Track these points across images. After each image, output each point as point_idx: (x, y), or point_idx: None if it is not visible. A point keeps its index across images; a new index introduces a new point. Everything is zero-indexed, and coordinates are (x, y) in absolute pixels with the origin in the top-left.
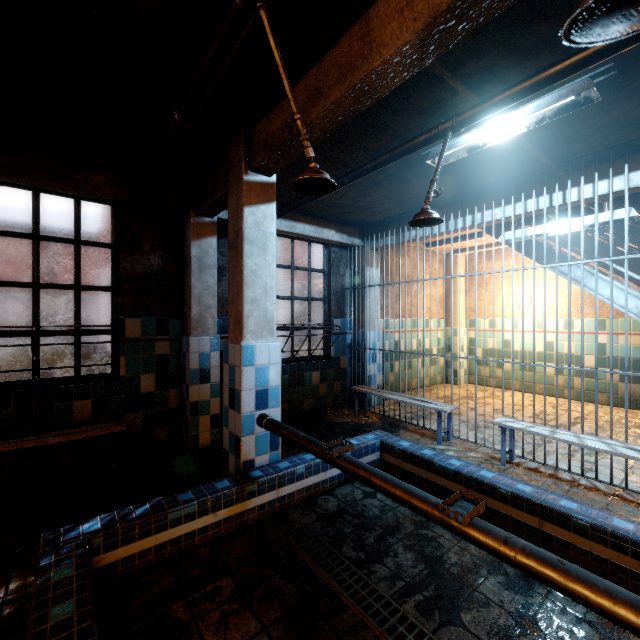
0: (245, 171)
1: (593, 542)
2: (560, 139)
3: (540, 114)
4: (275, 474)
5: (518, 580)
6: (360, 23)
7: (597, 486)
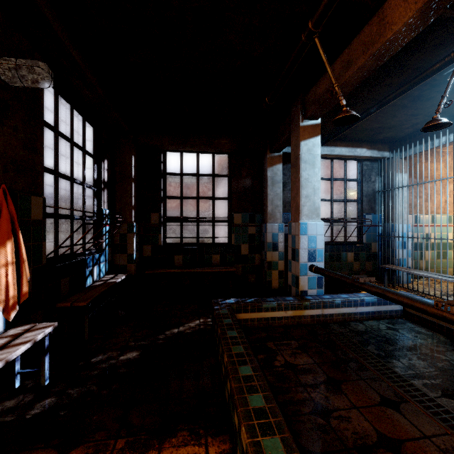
0: (301, 120)
1: None
2: None
3: None
4: (320, 299)
5: None
6: (377, 14)
7: None
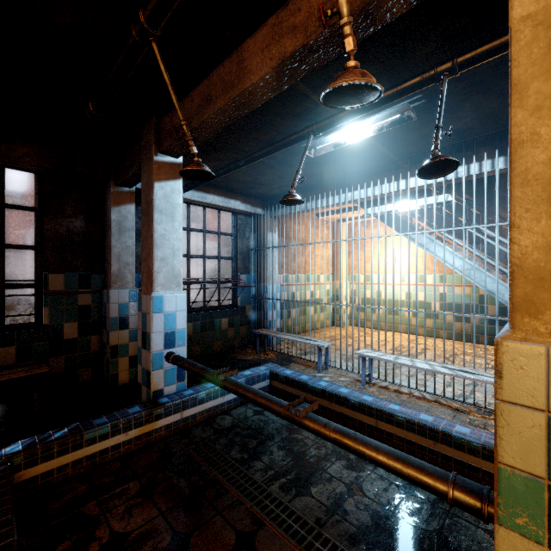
0: (155, 153)
1: (407, 431)
2: (399, 142)
3: (380, 124)
4: (180, 400)
5: (356, 462)
6: (237, 52)
7: (425, 396)
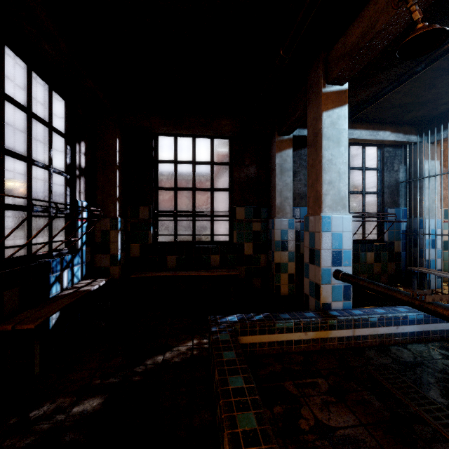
0: (323, 85)
1: None
2: None
3: None
4: (351, 316)
5: None
6: None
7: None
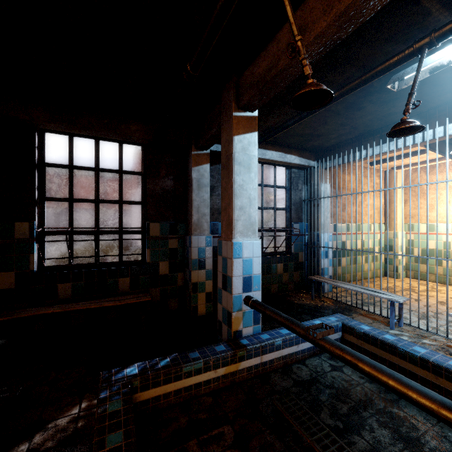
0: (235, 109)
1: None
2: None
3: None
4: (259, 344)
5: None
6: None
7: None
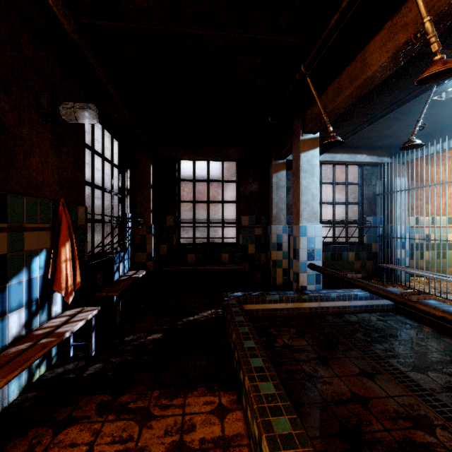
0: (301, 134)
1: None
2: None
3: None
4: (318, 294)
5: None
6: (360, 54)
7: None
